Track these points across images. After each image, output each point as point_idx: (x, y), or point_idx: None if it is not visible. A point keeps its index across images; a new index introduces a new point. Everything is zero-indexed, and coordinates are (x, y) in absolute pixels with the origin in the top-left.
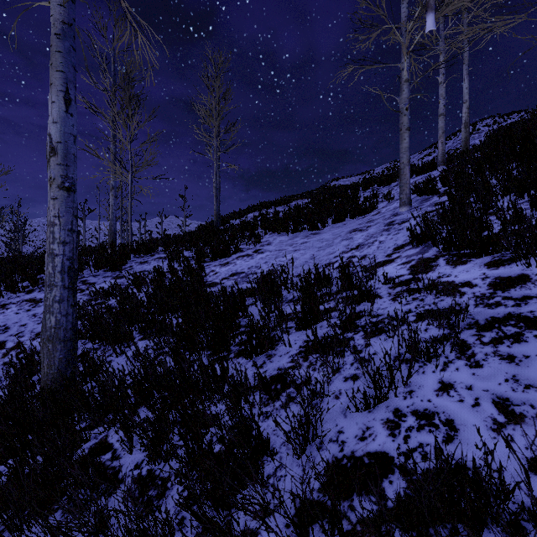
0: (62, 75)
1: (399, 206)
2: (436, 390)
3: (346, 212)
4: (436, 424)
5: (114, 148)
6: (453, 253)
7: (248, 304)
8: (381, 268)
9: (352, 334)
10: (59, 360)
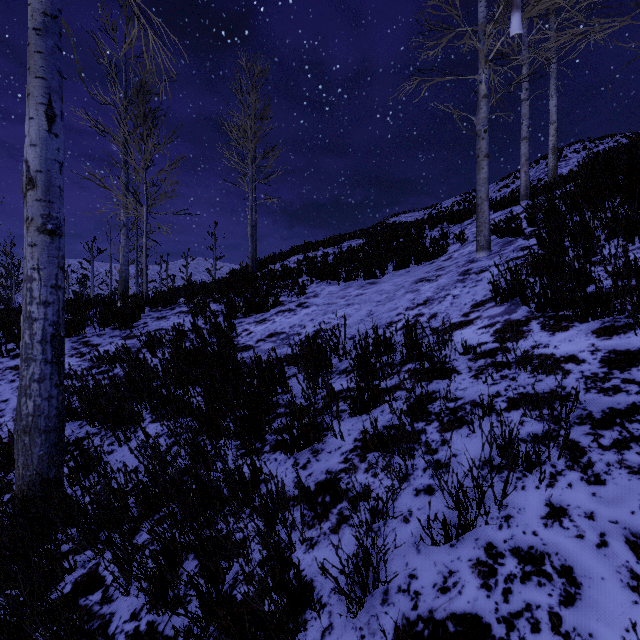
0: (43, 83)
1: (476, 251)
2: (543, 517)
3: (409, 257)
4: (548, 572)
5: (126, 176)
6: (549, 315)
7: (289, 376)
8: (457, 331)
9: (424, 424)
10: (38, 457)
